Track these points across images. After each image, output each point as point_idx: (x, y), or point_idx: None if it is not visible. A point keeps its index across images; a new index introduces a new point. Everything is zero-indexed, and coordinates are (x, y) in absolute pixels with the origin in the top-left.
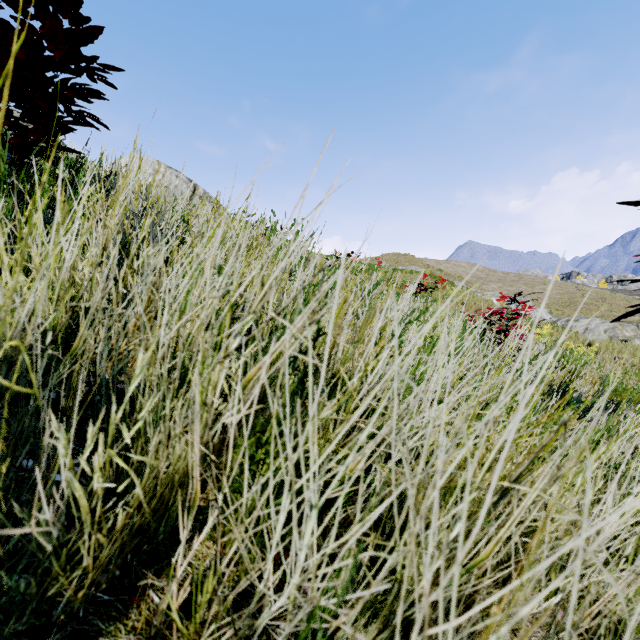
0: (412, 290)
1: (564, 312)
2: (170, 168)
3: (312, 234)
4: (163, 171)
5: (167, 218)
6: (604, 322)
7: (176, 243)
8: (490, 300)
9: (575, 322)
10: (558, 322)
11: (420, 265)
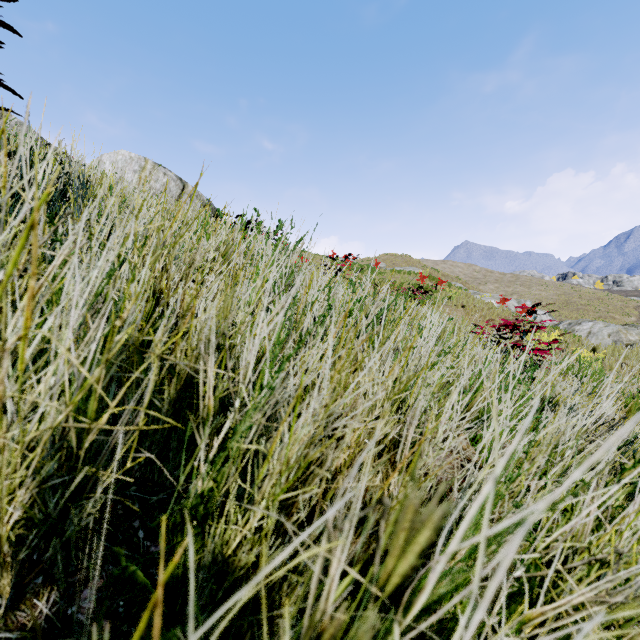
0: (580, 472)
1: (562, 313)
2: (157, 165)
3: (300, 239)
4: (150, 168)
5: (2, 219)
6: (607, 326)
7: (20, 267)
8: (490, 302)
9: (578, 325)
10: (560, 325)
11: (418, 266)
